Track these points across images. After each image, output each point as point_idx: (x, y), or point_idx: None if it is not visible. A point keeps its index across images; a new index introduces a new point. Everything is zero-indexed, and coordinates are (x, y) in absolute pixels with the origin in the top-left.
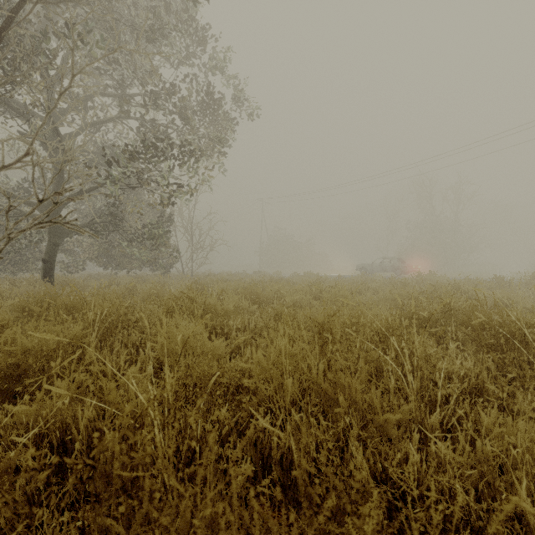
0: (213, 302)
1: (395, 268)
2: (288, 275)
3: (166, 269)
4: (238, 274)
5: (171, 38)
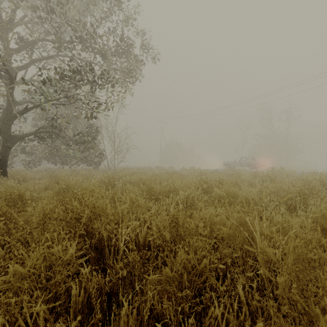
0: (103, 204)
1: (250, 164)
2: (178, 169)
3: (96, 165)
4: (145, 168)
5: None
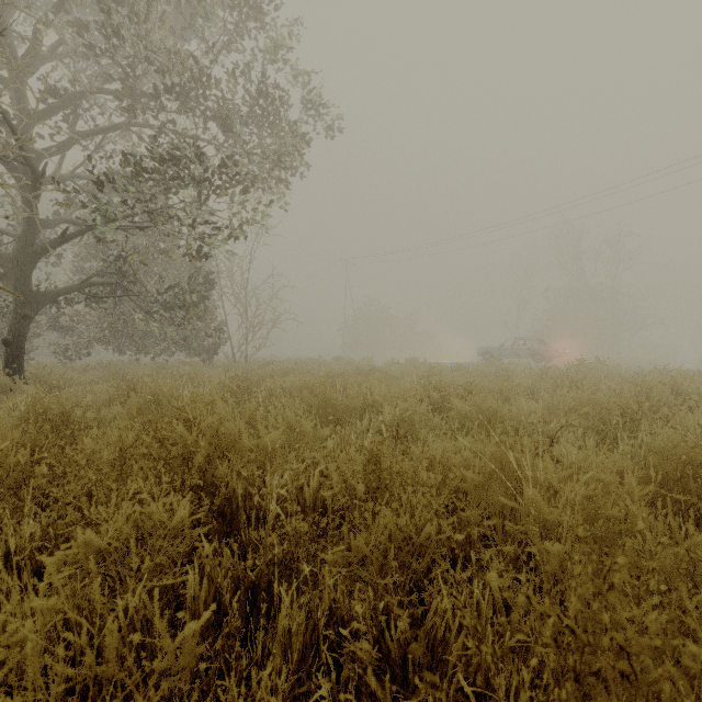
0: (235, 430)
1: (534, 353)
2: (382, 362)
3: (209, 354)
4: (312, 361)
5: None
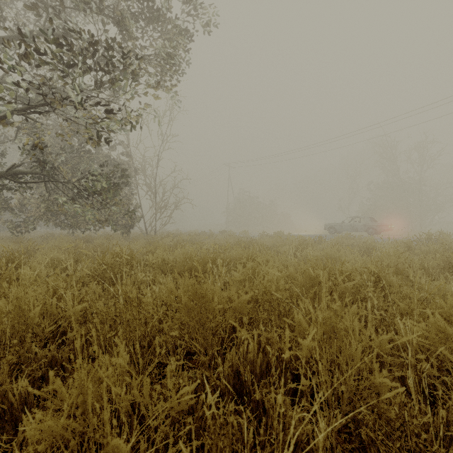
0: None
1: (368, 228)
2: (255, 234)
3: (126, 229)
4: (203, 234)
5: None
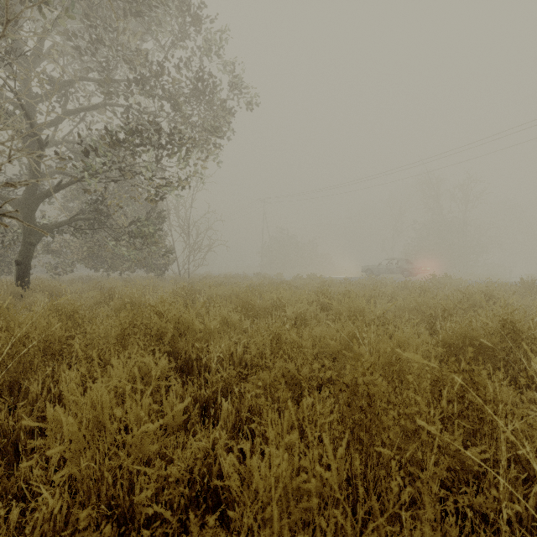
0: (190, 319)
1: (403, 270)
2: (290, 277)
3: (161, 271)
4: (237, 276)
5: (159, 14)
